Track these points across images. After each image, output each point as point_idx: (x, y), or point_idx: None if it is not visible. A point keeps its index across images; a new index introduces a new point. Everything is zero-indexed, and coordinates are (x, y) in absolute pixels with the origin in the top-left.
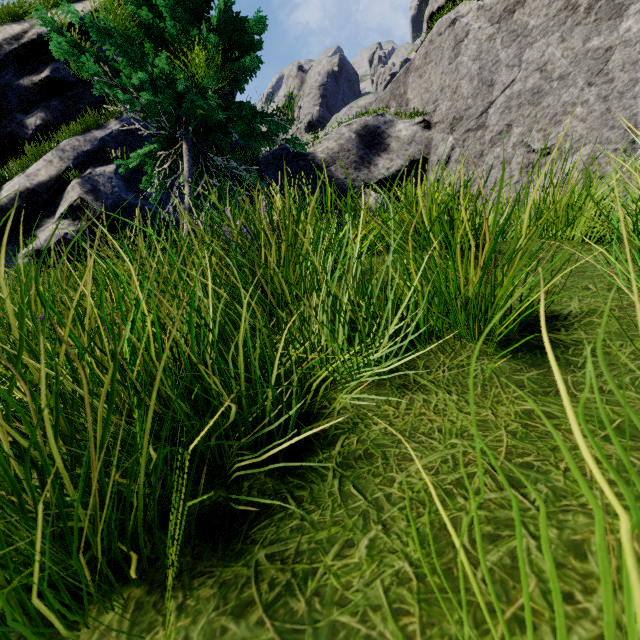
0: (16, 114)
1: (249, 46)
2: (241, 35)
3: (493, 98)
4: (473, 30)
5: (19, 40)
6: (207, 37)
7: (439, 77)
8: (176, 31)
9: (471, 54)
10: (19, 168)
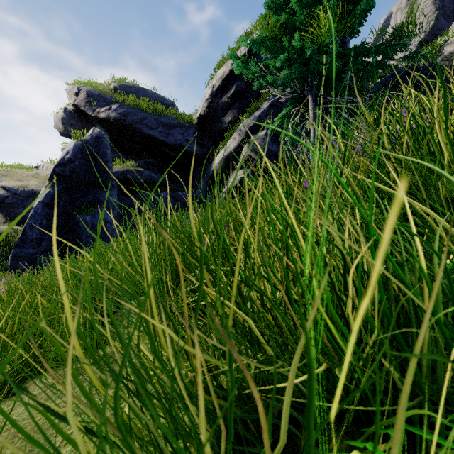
0: (221, 118)
1: None
2: None
3: None
4: None
5: (222, 78)
6: (328, 4)
7: None
8: (304, 15)
9: None
10: (222, 146)
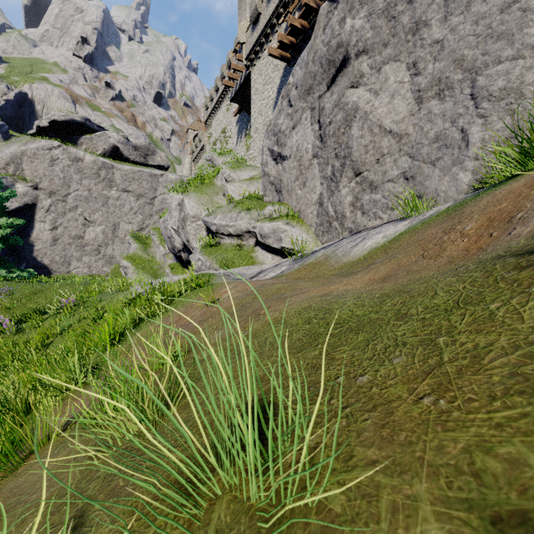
0: None
1: None
2: None
3: (70, 192)
4: (61, 159)
5: None
6: None
7: (43, 169)
8: None
9: (60, 168)
10: None
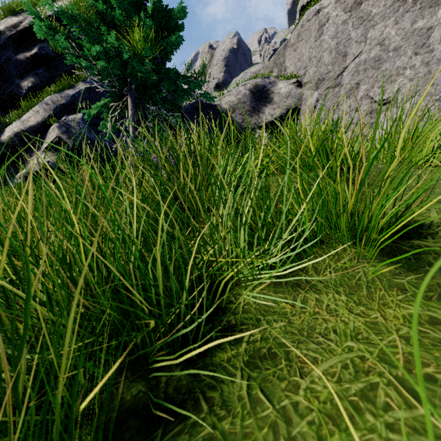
0: (14, 79)
1: (174, 28)
2: (169, 20)
3: (346, 65)
4: (332, 17)
5: (16, 28)
6: (144, 21)
7: (308, 50)
8: (123, 17)
9: (330, 34)
10: (16, 116)
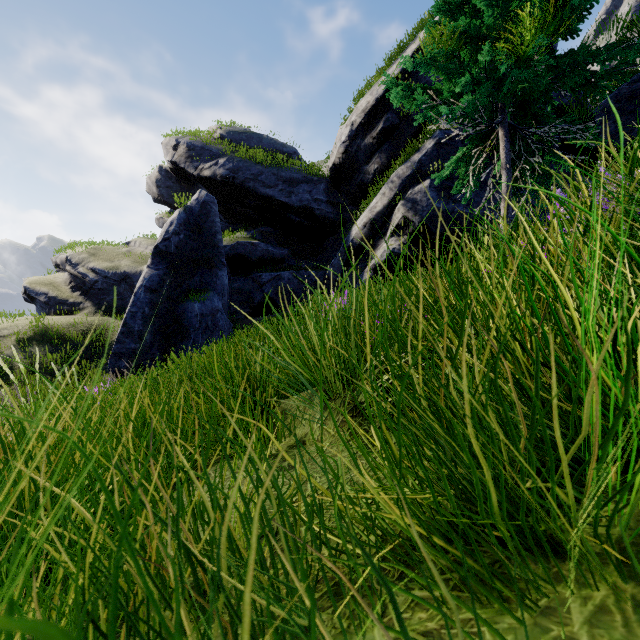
0: (363, 167)
1: None
2: None
3: None
4: None
5: (365, 111)
6: None
7: None
8: (494, 16)
9: None
10: (365, 206)
